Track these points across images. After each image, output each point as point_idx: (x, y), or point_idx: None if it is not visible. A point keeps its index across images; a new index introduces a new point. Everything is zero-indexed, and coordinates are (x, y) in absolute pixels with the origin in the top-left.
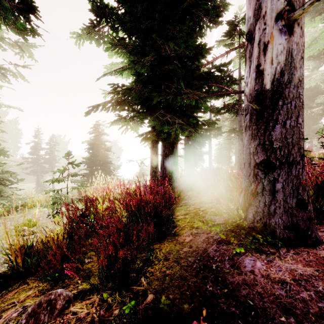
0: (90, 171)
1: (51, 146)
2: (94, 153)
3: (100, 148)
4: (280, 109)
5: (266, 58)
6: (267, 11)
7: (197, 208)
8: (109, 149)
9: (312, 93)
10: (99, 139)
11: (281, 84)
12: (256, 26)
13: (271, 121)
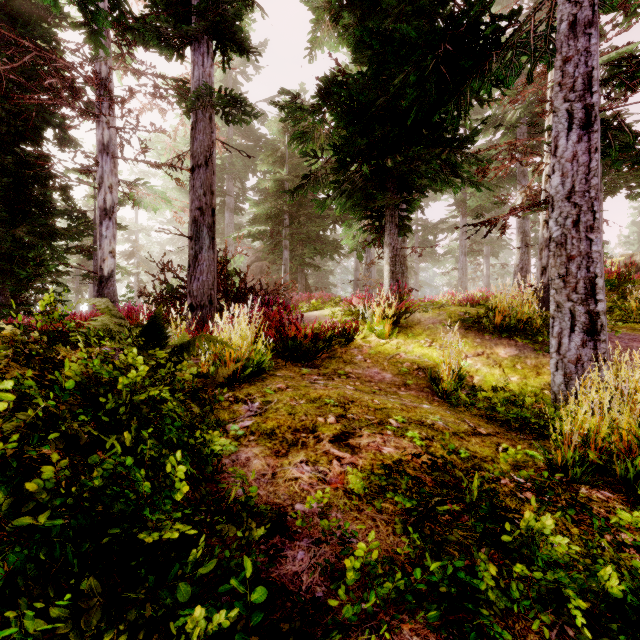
0: None
1: None
2: None
3: None
4: (108, 284)
5: (103, 265)
6: (103, 248)
7: None
8: None
9: None
10: None
11: (108, 276)
12: (99, 251)
13: (104, 287)
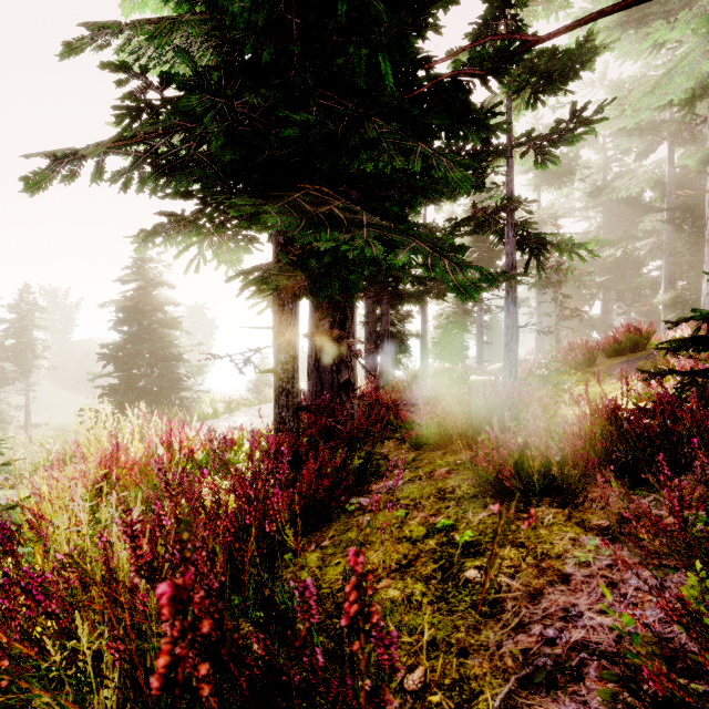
0: (124, 380)
1: (21, 315)
2: (135, 332)
3: (151, 321)
4: None
5: None
6: None
7: (439, 528)
8: (176, 324)
9: (630, 210)
10: (149, 298)
11: None
12: None
13: None
